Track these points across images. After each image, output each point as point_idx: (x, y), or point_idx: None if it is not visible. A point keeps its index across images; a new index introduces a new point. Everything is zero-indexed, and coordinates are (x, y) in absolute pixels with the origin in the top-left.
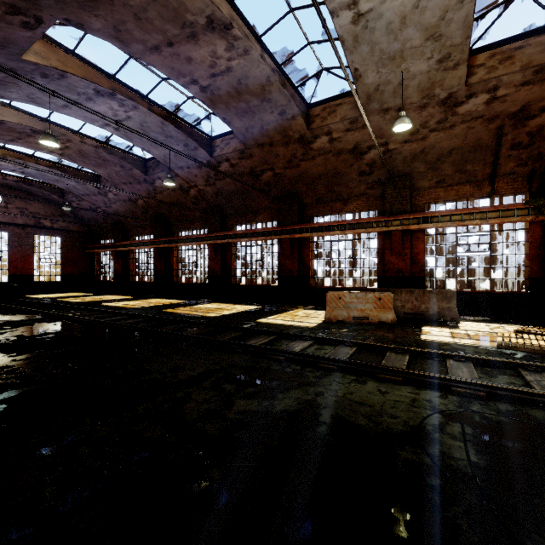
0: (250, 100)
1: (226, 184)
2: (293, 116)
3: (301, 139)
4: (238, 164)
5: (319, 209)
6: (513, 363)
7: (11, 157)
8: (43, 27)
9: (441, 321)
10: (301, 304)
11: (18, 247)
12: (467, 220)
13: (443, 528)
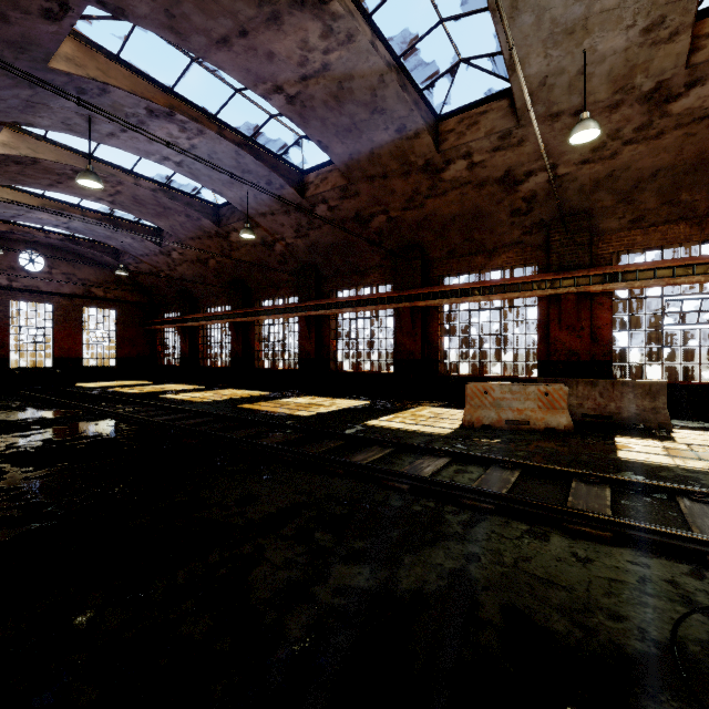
0: (356, 113)
1: (322, 235)
2: (416, 132)
3: (428, 166)
4: (338, 207)
5: (452, 265)
6: None
7: (52, 208)
8: (72, 17)
9: (642, 428)
10: (425, 399)
11: (64, 323)
12: (683, 275)
13: None
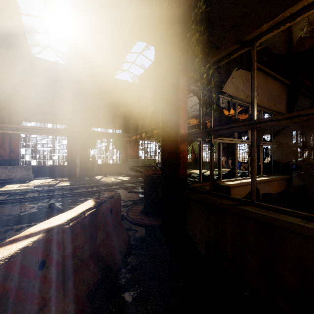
0: None
1: None
2: None
3: None
4: None
5: None
6: (28, 191)
7: None
8: None
9: (23, 181)
10: None
11: None
12: (40, 132)
13: None
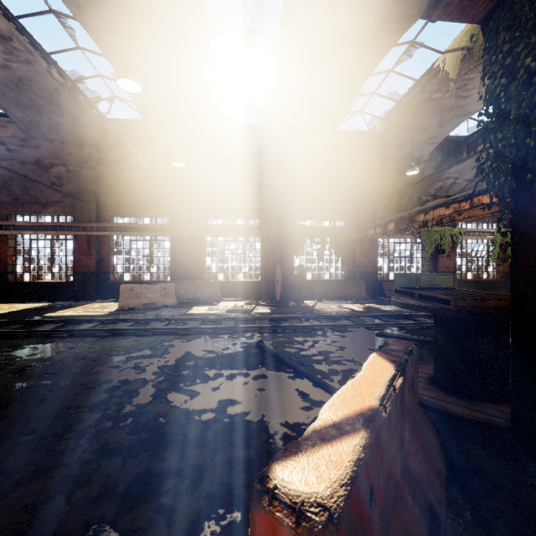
0: (35, 99)
1: None
2: (87, 125)
3: (97, 146)
4: (18, 151)
5: (119, 210)
6: (222, 317)
7: None
8: None
9: (210, 302)
10: (99, 298)
11: None
12: (229, 233)
13: (132, 372)
